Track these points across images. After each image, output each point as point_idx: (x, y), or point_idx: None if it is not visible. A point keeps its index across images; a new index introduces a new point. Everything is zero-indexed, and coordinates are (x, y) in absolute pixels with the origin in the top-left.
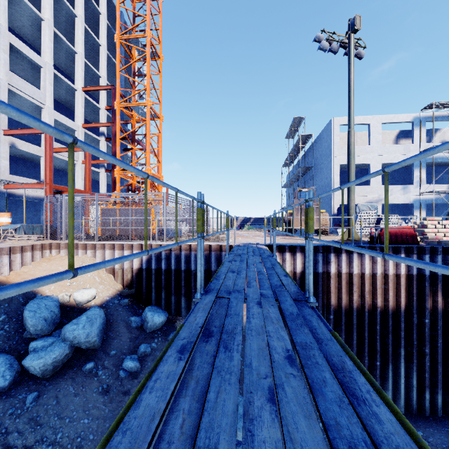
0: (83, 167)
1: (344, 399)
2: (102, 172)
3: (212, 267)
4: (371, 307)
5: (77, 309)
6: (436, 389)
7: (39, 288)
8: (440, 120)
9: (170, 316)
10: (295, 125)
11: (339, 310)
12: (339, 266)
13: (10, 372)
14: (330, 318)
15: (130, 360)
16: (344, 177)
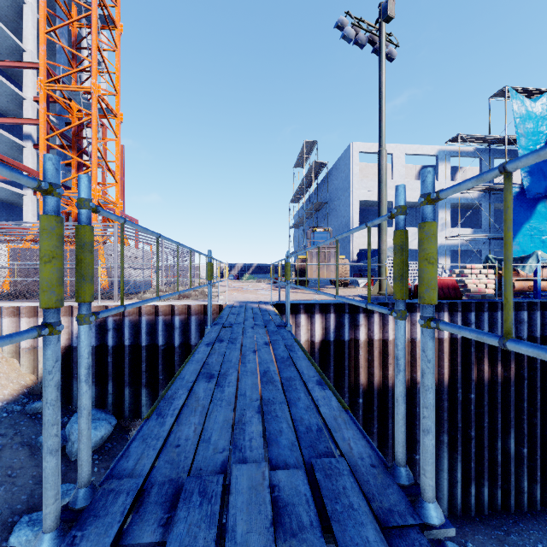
0: None
1: None
2: (27, 194)
3: (192, 339)
4: (409, 383)
5: None
6: (482, 481)
7: None
8: (464, 156)
9: (121, 420)
10: (306, 151)
11: (370, 390)
12: (370, 330)
13: None
14: (358, 402)
15: (26, 527)
16: (363, 216)
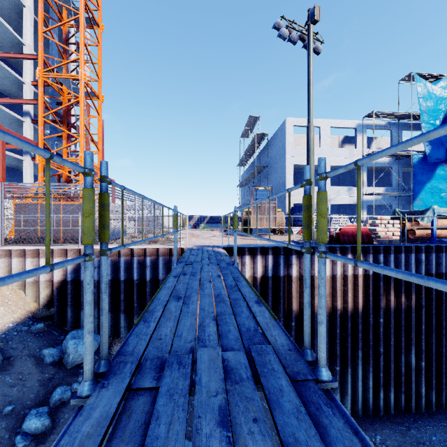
0: None
1: None
2: (26, 160)
3: (160, 275)
4: (331, 310)
5: None
6: (389, 387)
7: None
8: (378, 128)
9: None
10: (250, 125)
11: (300, 316)
12: (300, 268)
13: None
14: (291, 325)
15: (35, 417)
16: (296, 177)
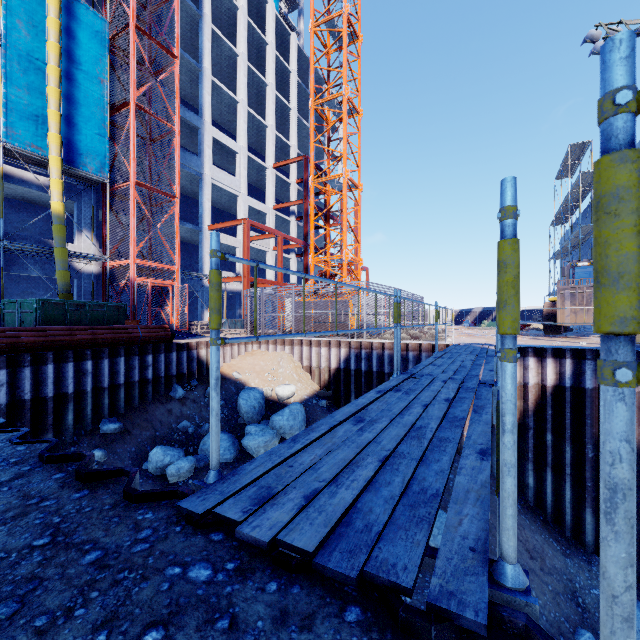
0: (273, 254)
1: (467, 410)
2: (292, 258)
3: None
4: None
5: (279, 404)
6: None
7: (246, 381)
8: None
9: None
10: (574, 157)
11: None
12: None
13: (233, 448)
14: None
15: None
16: None
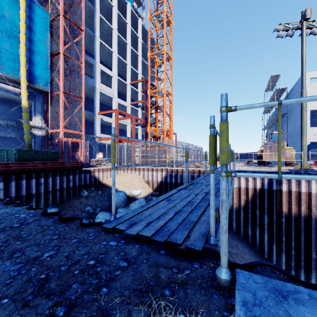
0: (130, 126)
1: None
2: (139, 128)
3: None
4: None
5: (133, 198)
6: None
7: (117, 188)
8: None
9: None
10: (273, 81)
11: (289, 216)
12: (289, 186)
13: None
14: (282, 220)
15: None
16: None
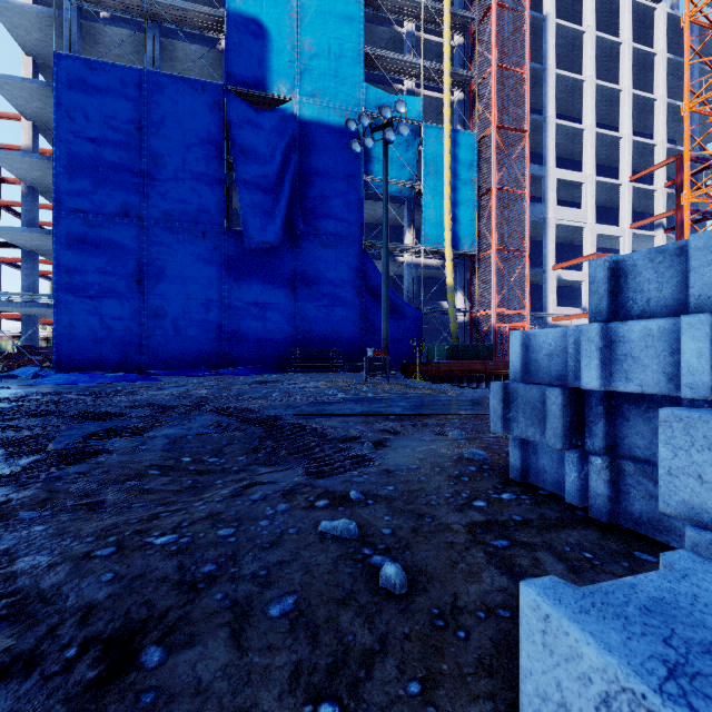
0: None
1: None
2: None
3: None
4: None
5: None
6: None
7: None
8: None
9: None
10: None
11: None
12: None
13: None
14: None
15: None
16: None
